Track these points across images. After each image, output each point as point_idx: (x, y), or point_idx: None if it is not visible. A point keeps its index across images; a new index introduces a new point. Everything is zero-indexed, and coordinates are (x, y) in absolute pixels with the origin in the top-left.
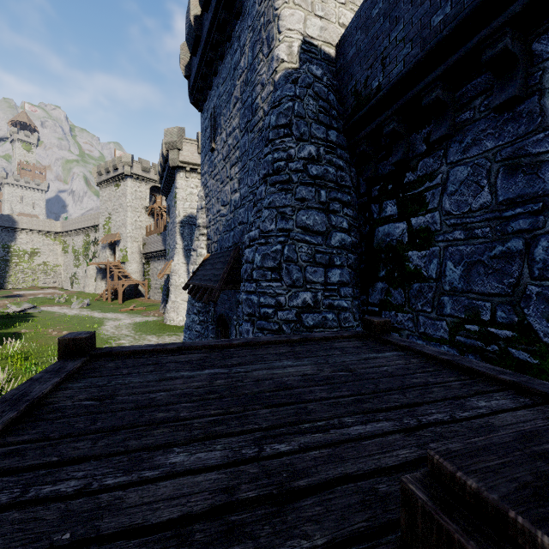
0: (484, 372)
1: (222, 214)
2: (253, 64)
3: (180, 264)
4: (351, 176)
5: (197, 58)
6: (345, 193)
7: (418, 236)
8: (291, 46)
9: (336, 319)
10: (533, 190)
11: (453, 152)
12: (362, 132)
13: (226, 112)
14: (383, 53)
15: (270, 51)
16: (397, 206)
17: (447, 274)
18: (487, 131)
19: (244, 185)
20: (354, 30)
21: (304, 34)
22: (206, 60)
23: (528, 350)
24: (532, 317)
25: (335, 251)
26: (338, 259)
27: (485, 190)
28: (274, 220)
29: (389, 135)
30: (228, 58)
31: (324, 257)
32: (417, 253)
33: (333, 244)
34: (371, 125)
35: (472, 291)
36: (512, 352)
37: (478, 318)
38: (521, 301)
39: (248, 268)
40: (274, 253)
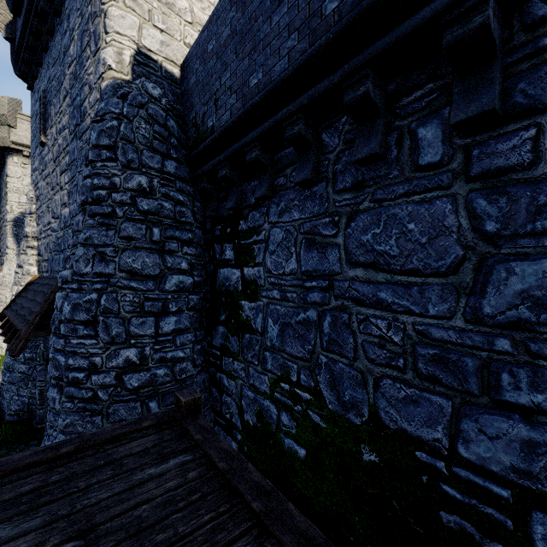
0: (244, 496)
1: (52, 229)
2: (81, 57)
3: (13, 275)
4: (194, 211)
5: (21, 21)
6: (186, 230)
7: (249, 287)
8: (121, 53)
9: (170, 373)
10: (323, 268)
11: (273, 212)
12: (202, 169)
13: (56, 103)
14: (216, 94)
15: (97, 51)
16: (234, 251)
17: (269, 330)
18: (295, 202)
19: (74, 201)
20: (195, 57)
21: (140, 44)
22: (31, 28)
23: (320, 414)
24: (322, 384)
25: (172, 296)
26: (174, 305)
27: (293, 257)
28: (91, 260)
29: (223, 180)
30: (58, 37)
31: (156, 305)
32: (248, 304)
33: (168, 289)
34: (208, 164)
35: (285, 351)
36: (310, 414)
37: (289, 378)
38: (316, 368)
39: (55, 319)
40: (87, 303)
